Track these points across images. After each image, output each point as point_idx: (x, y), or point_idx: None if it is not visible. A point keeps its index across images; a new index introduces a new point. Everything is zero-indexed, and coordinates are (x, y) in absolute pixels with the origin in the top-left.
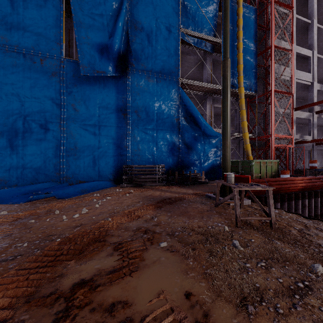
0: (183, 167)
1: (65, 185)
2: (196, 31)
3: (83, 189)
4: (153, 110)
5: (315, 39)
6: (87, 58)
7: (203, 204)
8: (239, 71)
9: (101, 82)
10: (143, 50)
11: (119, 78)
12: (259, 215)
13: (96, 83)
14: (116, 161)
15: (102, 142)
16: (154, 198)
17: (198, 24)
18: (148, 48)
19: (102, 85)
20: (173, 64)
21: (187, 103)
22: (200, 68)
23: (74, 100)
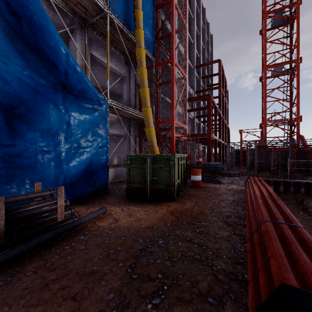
0: None
1: None
2: None
3: None
4: None
5: (187, 42)
6: None
7: None
8: (138, 1)
9: None
10: None
11: None
12: None
13: None
14: None
15: None
16: None
17: None
18: None
19: None
20: None
21: None
22: None
23: None
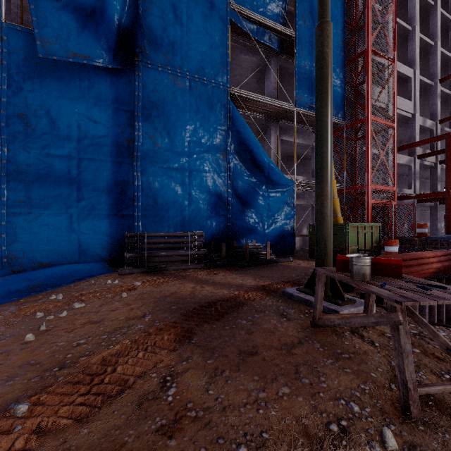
0: (235, 235)
1: (1, 274)
2: (255, 12)
3: (33, 282)
4: (183, 137)
5: (417, 54)
6: (51, 26)
7: (284, 318)
8: None
9: (83, 76)
10: (164, 30)
11: (120, 74)
12: (420, 351)
13: (74, 78)
14: (114, 226)
15: (86, 190)
16: (180, 301)
17: (258, 2)
18: (173, 27)
19: (85, 82)
20: (218, 61)
21: (241, 127)
22: (259, 80)
23: (26, 107)
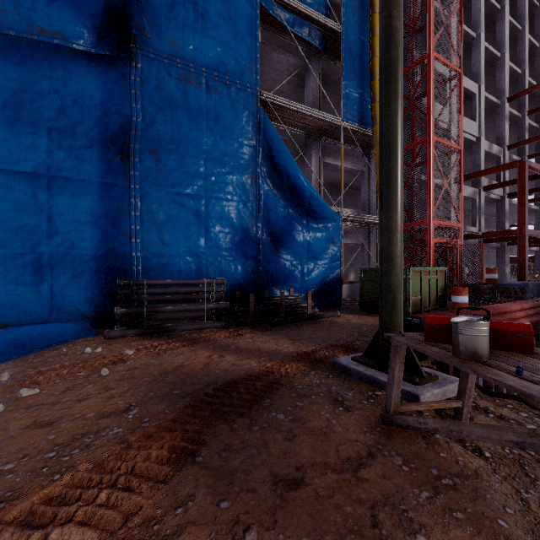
0: (267, 282)
1: None
2: None
3: None
4: (199, 153)
5: (483, 66)
6: None
7: (340, 407)
8: (375, 94)
9: (56, 63)
10: (172, 9)
11: (111, 64)
12: None
13: (42, 65)
14: (101, 270)
15: (61, 221)
16: (187, 381)
17: None
18: (185, 7)
19: (59, 72)
20: (245, 56)
21: (275, 143)
22: (297, 88)
23: None
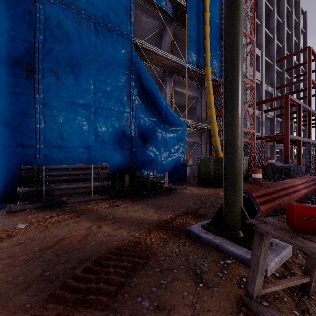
0: (138, 166)
1: None
2: None
3: None
4: (89, 75)
5: (263, 41)
6: None
7: (200, 283)
8: (206, 47)
9: None
10: None
11: (18, 2)
12: None
13: None
14: (10, 158)
15: None
16: (62, 257)
17: None
18: None
19: None
20: (123, 12)
21: (143, 73)
22: (157, 43)
23: None
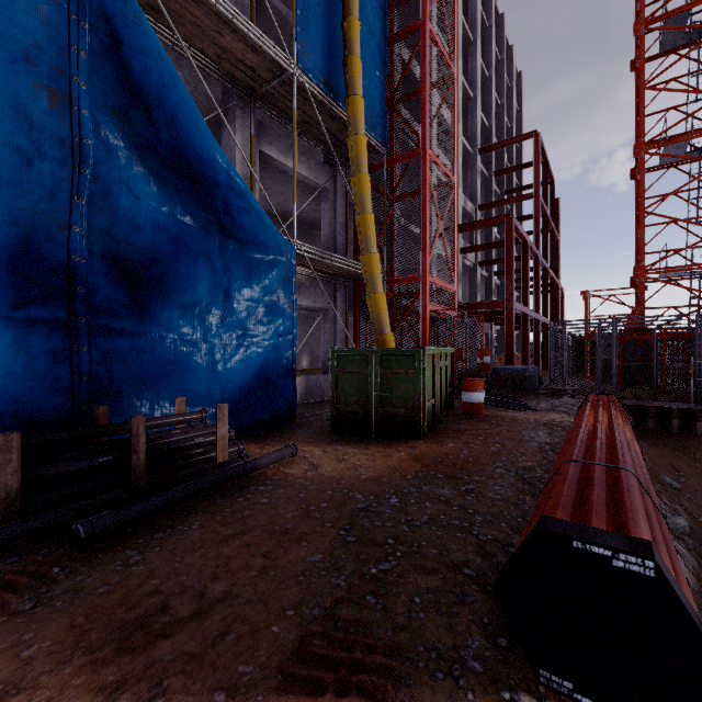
0: (108, 384)
1: None
2: None
3: None
4: None
5: (460, 99)
6: None
7: None
8: (352, 41)
9: None
10: None
11: None
12: None
13: None
14: None
15: None
16: None
17: None
18: None
19: None
20: None
21: (129, 22)
22: None
23: None
